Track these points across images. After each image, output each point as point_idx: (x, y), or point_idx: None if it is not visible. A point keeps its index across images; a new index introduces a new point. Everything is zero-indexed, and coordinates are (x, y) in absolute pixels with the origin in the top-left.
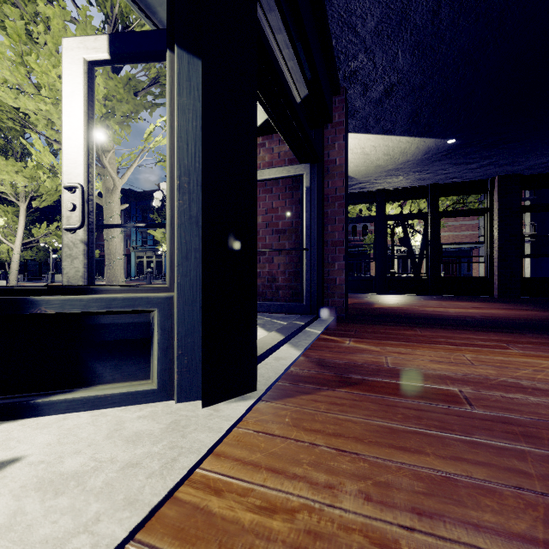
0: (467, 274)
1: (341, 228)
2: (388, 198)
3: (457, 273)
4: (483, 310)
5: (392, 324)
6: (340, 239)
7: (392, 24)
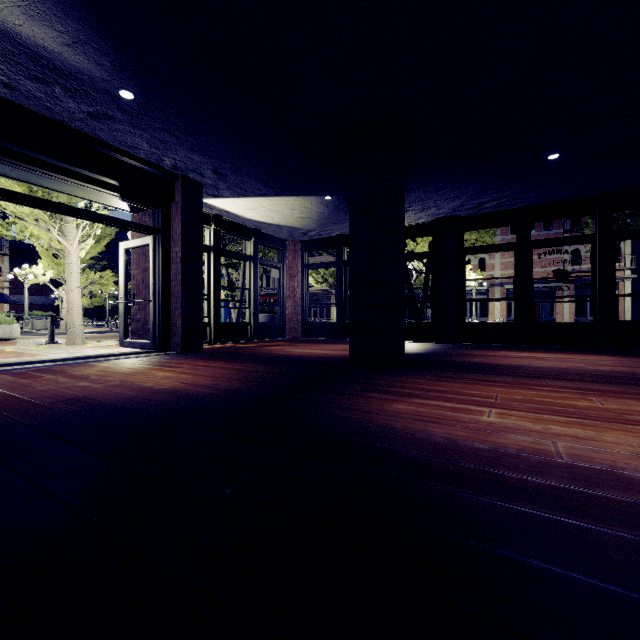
0: (550, 320)
1: (179, 284)
2: (346, 243)
3: (540, 318)
4: (336, 351)
5: (193, 357)
6: (179, 292)
7: (158, 143)
